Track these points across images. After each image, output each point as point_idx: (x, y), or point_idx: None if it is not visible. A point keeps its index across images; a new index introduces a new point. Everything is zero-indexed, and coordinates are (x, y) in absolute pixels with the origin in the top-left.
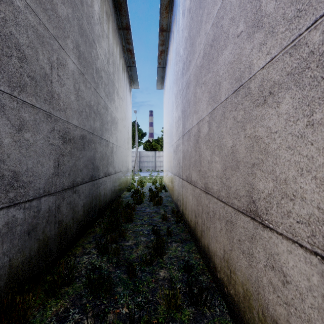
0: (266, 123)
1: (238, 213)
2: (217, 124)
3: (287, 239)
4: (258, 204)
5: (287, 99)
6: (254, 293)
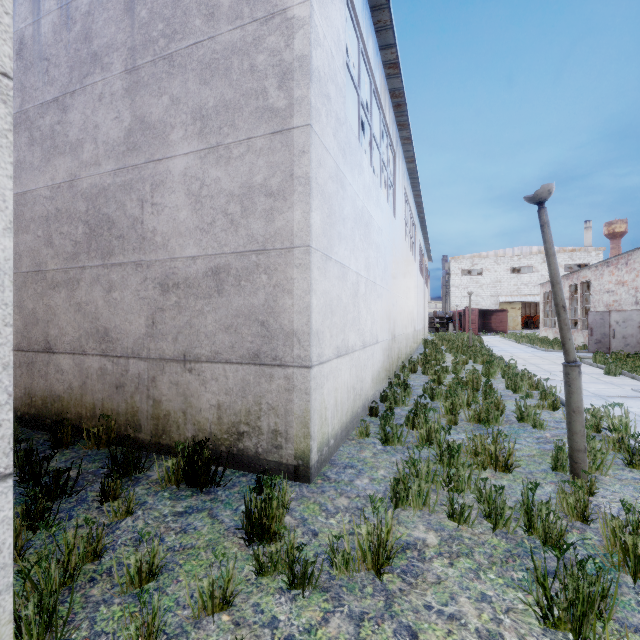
0: (55, 300)
1: (38, 353)
2: (18, 288)
3: (64, 353)
4: (52, 343)
5: (64, 292)
6: (49, 394)
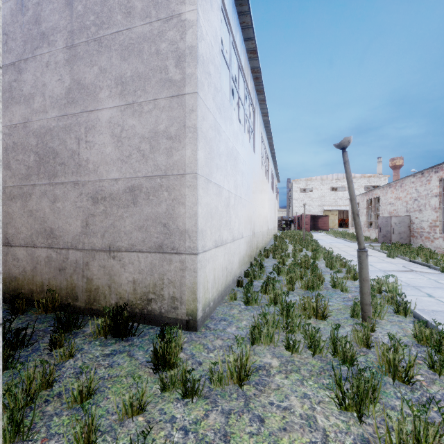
0: (12, 208)
1: None
2: None
3: (19, 246)
4: (10, 239)
5: (19, 202)
6: (8, 276)
